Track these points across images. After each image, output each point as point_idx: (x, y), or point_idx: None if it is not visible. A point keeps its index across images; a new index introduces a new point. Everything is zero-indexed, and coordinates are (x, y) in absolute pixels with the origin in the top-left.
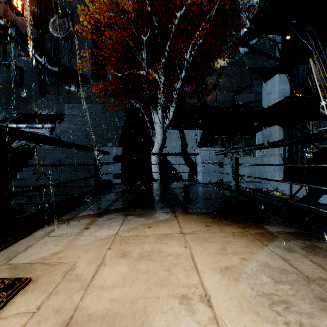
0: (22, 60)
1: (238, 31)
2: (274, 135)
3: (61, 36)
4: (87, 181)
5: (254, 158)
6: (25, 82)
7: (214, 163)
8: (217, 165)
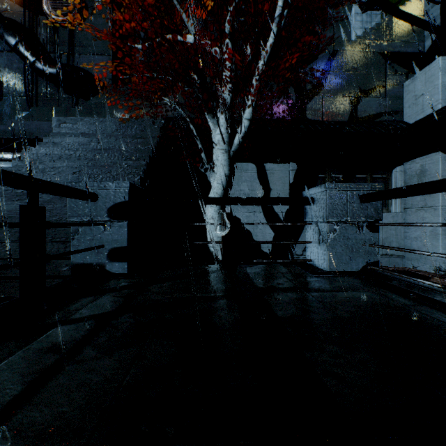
0: (1, 57)
1: (348, 8)
2: (433, 170)
3: (61, 17)
4: (52, 263)
5: (389, 213)
6: (5, 93)
7: (357, 221)
8: (364, 226)
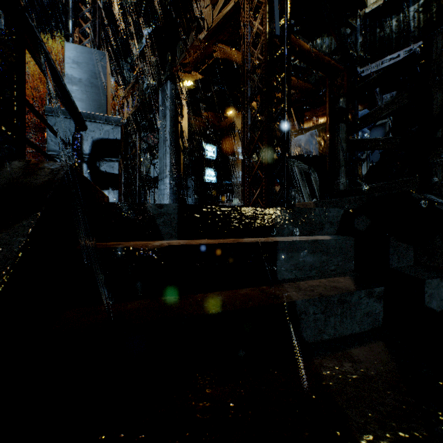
0: None
1: None
2: (156, 195)
3: None
4: None
5: None
6: None
7: None
8: None
